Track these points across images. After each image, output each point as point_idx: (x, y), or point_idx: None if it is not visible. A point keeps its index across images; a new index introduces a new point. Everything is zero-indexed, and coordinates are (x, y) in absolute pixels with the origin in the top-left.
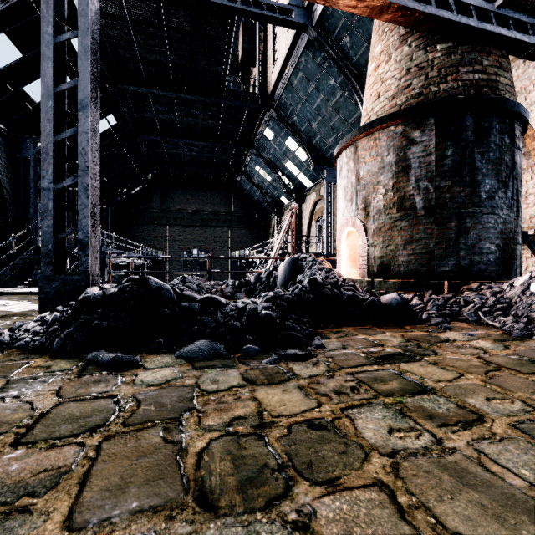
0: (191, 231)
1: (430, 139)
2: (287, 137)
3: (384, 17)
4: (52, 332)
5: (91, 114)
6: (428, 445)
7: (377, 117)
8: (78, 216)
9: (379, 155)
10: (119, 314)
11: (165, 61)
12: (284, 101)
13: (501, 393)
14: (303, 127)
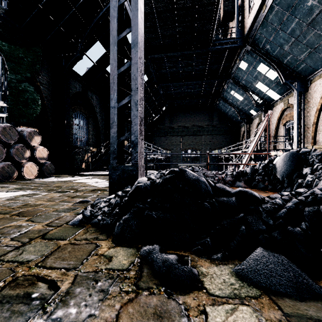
0: (187, 138)
1: None
2: (259, 64)
3: None
4: (114, 214)
5: (139, 49)
6: None
7: None
8: (131, 124)
9: None
10: (165, 205)
11: (175, 33)
12: (258, 36)
13: None
14: (275, 52)
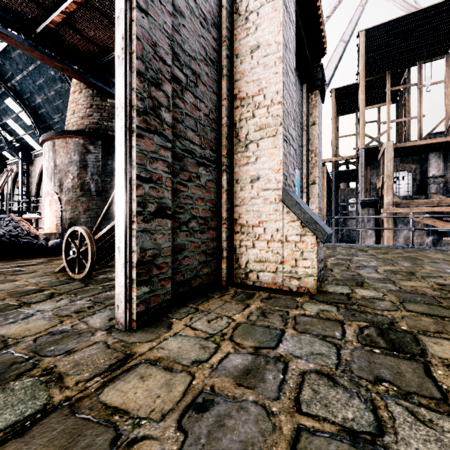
0: None
1: (99, 153)
2: (8, 97)
3: (66, 73)
4: None
5: None
6: (0, 279)
7: (73, 126)
8: None
9: (69, 154)
10: None
11: None
12: (1, 63)
13: (56, 267)
14: (26, 95)
